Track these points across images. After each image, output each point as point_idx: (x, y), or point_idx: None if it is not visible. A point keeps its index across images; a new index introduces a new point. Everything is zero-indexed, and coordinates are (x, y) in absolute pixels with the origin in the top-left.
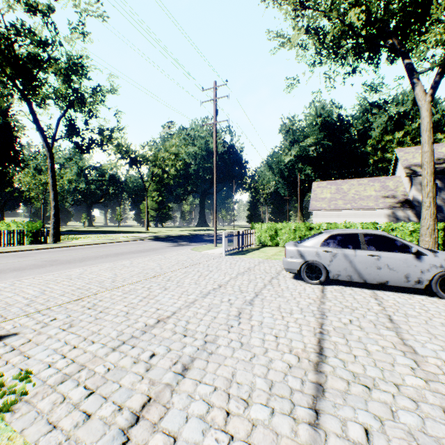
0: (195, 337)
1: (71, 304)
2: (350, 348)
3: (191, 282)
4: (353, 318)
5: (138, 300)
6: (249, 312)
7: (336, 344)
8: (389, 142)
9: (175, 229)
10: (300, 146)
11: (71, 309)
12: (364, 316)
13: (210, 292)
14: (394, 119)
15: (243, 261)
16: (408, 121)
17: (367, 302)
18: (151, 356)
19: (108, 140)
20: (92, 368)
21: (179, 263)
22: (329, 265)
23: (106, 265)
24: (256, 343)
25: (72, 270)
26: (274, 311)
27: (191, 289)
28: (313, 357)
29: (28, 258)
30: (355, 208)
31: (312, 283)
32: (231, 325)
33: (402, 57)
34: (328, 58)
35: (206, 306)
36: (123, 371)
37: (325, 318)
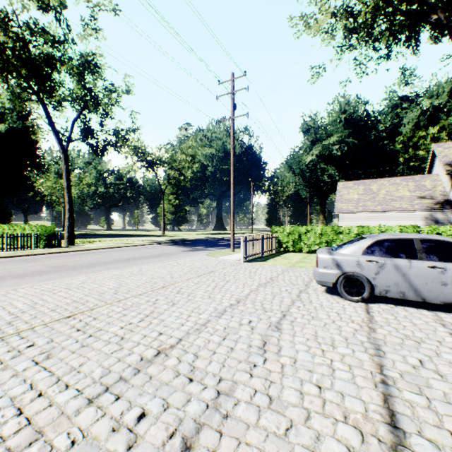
0: (203, 383)
1: (59, 322)
2: (439, 417)
3: (204, 295)
4: (423, 357)
5: (139, 319)
6: (276, 342)
7: (413, 407)
8: (421, 138)
9: (192, 233)
10: (323, 145)
11: (57, 330)
12: (438, 353)
13: (226, 309)
14: (428, 113)
15: (263, 269)
16: (444, 115)
17: (433, 331)
18: (139, 418)
19: (123, 142)
20: (51, 438)
21: (192, 270)
22: (375, 278)
23: (112, 272)
24: (291, 398)
25: (75, 278)
26: (310, 341)
27: (203, 305)
28: (385, 434)
29: (36, 263)
30: (387, 210)
31: (352, 300)
32: (253, 362)
33: (451, 33)
34: (360, 40)
35: (220, 331)
36: (92, 449)
37: (383, 355)
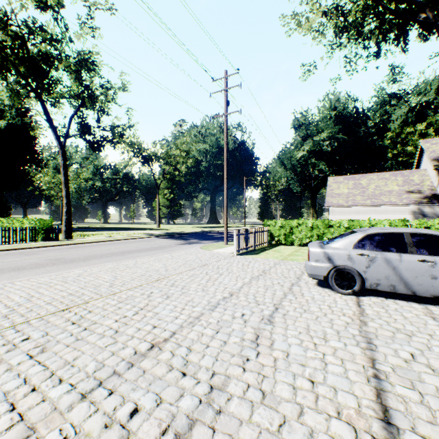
0: (197, 378)
1: (54, 316)
2: (433, 413)
3: (198, 288)
4: (415, 351)
5: (133, 313)
6: (269, 335)
7: (406, 402)
8: (409, 134)
9: (186, 226)
10: (313, 141)
11: (53, 323)
12: (429, 347)
13: (219, 302)
14: (416, 110)
15: (256, 261)
16: (431, 111)
17: (424, 324)
18: (132, 413)
19: (119, 138)
20: (43, 435)
21: (187, 263)
22: (366, 271)
23: (108, 265)
24: (284, 393)
25: (72, 271)
26: (302, 334)
27: (197, 298)
28: (379, 431)
29: (33, 256)
30: (376, 204)
31: (343, 293)
32: (246, 356)
33: None
34: (350, 38)
35: (213, 325)
36: None
37: (375, 349)
